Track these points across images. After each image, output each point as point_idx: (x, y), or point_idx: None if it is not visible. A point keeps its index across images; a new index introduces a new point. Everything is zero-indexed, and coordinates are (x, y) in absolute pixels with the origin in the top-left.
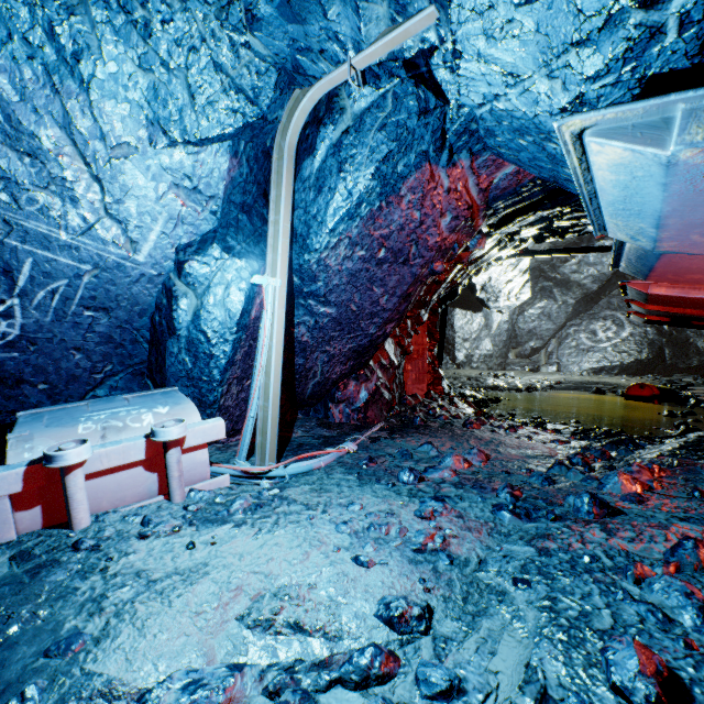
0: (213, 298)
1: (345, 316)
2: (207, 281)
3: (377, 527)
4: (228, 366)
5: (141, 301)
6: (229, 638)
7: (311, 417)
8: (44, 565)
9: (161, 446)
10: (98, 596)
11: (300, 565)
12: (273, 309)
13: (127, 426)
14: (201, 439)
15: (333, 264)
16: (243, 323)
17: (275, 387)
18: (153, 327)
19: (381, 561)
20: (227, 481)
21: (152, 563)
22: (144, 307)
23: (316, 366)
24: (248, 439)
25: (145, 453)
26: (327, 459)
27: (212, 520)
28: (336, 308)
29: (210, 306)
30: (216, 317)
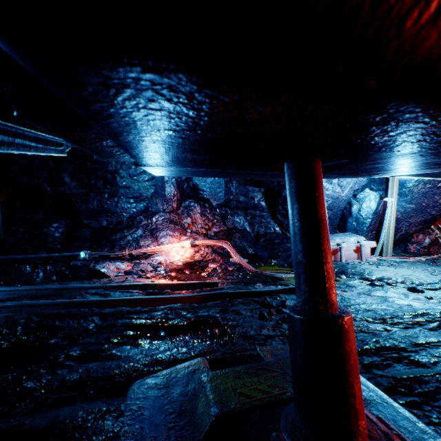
0: (365, 205)
1: (419, 207)
2: (363, 199)
3: (438, 271)
4: (368, 226)
5: (340, 207)
6: (399, 277)
7: (397, 249)
8: (343, 265)
9: (358, 246)
10: (362, 269)
11: (412, 273)
12: (391, 208)
13: (347, 241)
14: (369, 246)
15: (415, 191)
16: (375, 212)
17: (391, 233)
18: (342, 214)
19: (439, 275)
20: (375, 260)
21: (369, 268)
22: (340, 208)
23: (402, 227)
24: (379, 250)
25: (355, 247)
26: (412, 259)
27: (378, 265)
28: (414, 205)
29: (364, 207)
30: (366, 210)
